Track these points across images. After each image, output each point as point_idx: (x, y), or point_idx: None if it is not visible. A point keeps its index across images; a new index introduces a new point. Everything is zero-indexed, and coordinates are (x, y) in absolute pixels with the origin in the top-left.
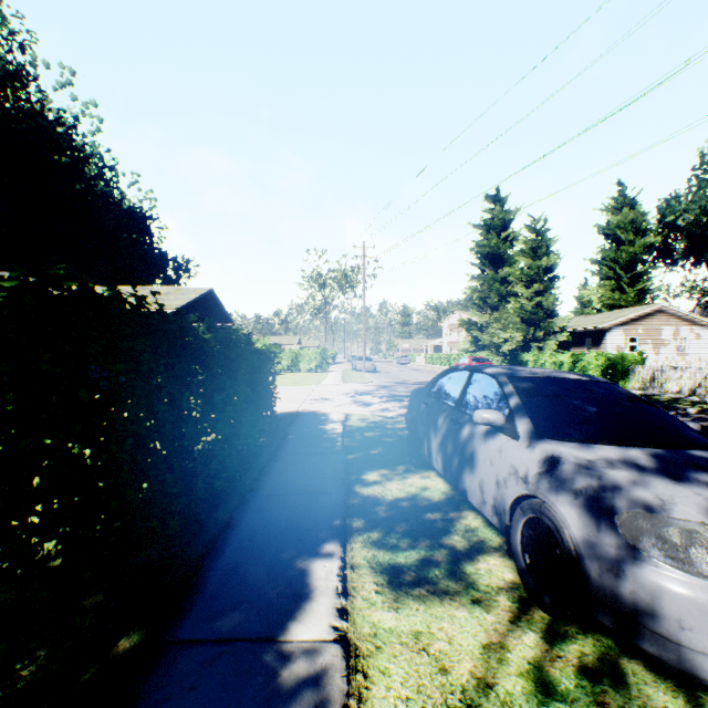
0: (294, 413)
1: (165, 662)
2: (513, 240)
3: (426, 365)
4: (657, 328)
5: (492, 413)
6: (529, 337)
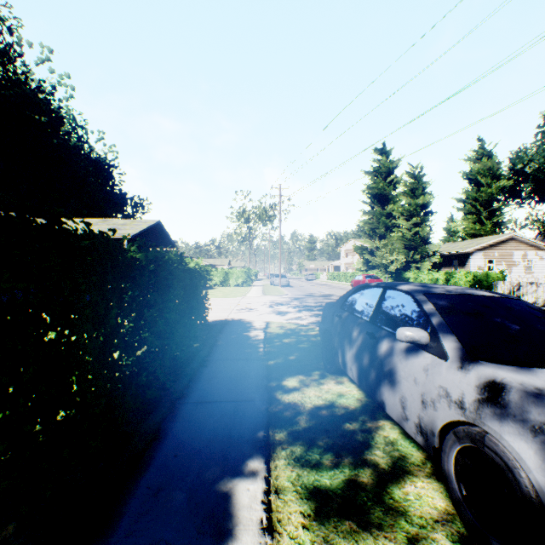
0: (224, 321)
1: None
2: (396, 184)
3: (328, 281)
4: (510, 252)
5: (417, 331)
6: (409, 259)
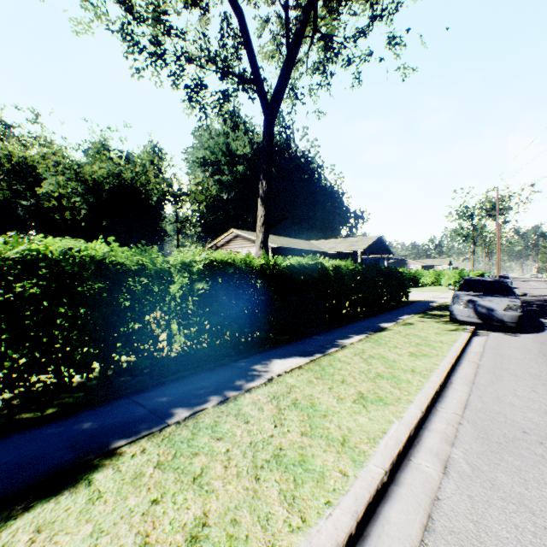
0: (419, 300)
1: (380, 316)
2: None
3: None
4: None
5: (451, 287)
6: None
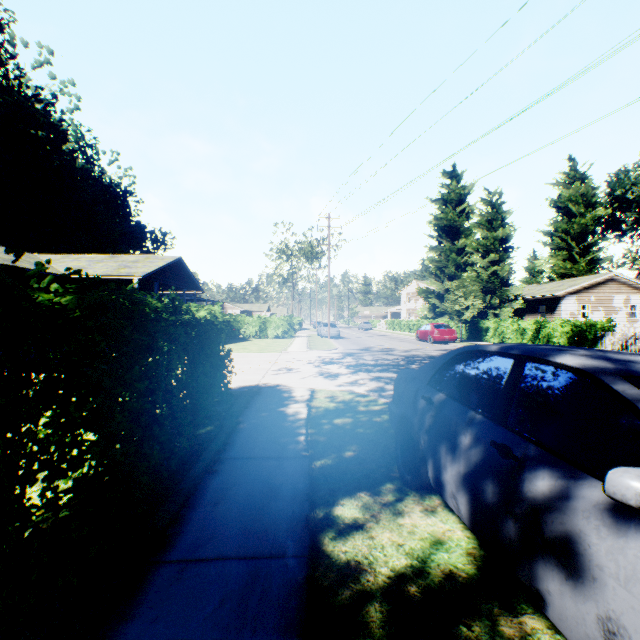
0: (254, 388)
1: None
2: (469, 213)
3: (387, 331)
4: (609, 295)
5: None
6: (485, 305)
